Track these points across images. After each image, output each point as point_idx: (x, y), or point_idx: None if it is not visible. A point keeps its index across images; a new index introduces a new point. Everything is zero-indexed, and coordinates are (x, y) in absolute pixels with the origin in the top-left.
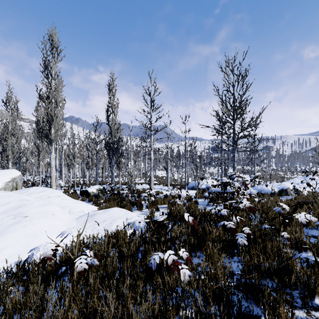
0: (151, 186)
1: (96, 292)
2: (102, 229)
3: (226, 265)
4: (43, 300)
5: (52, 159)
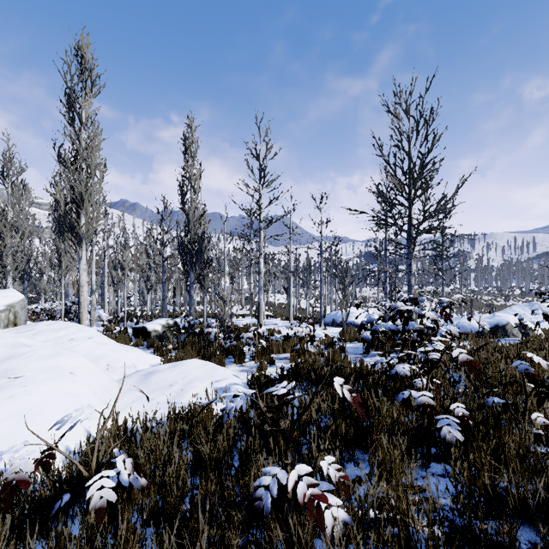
0: (261, 319)
1: None
2: (166, 401)
3: (419, 487)
4: None
5: (81, 272)
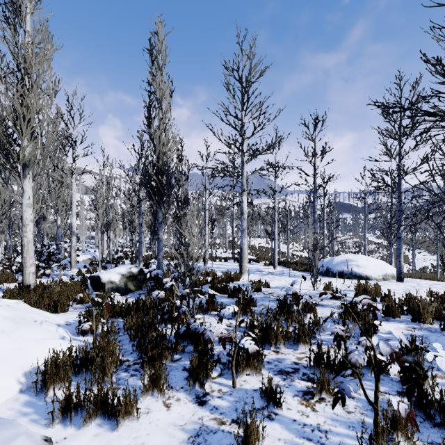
0: (243, 267)
1: None
2: None
3: None
4: None
5: (24, 208)
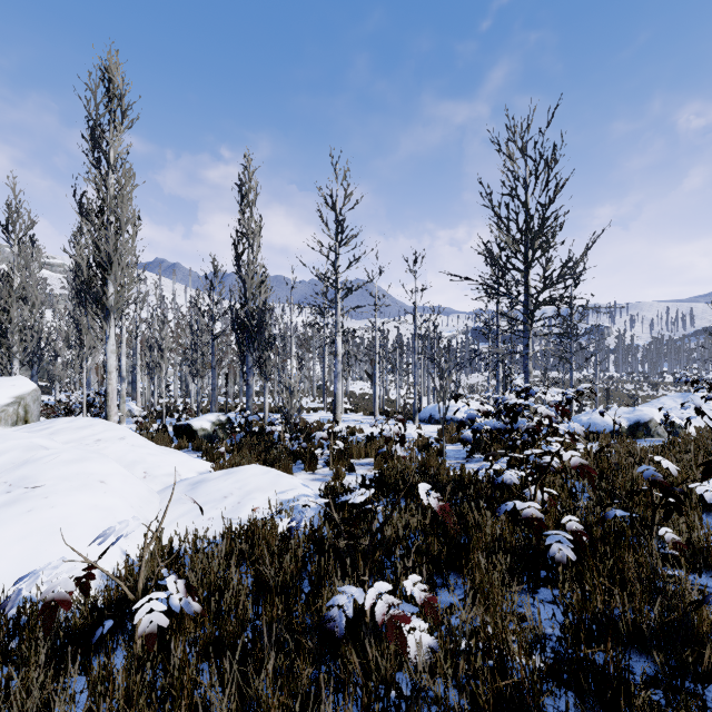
0: (338, 415)
1: (187, 692)
2: (220, 516)
3: (522, 614)
4: (51, 709)
5: (109, 354)
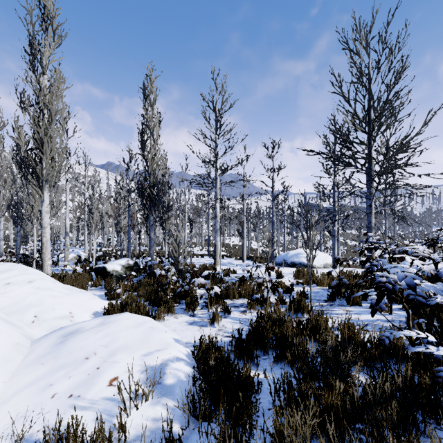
0: (217, 260)
1: None
2: (67, 391)
3: None
4: None
5: (43, 214)
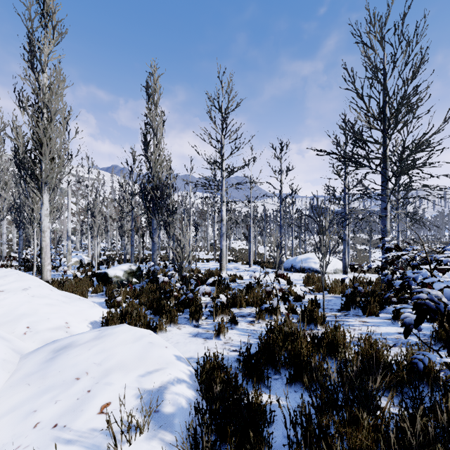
0: (223, 265)
1: None
2: (52, 420)
3: None
4: None
5: (43, 217)
